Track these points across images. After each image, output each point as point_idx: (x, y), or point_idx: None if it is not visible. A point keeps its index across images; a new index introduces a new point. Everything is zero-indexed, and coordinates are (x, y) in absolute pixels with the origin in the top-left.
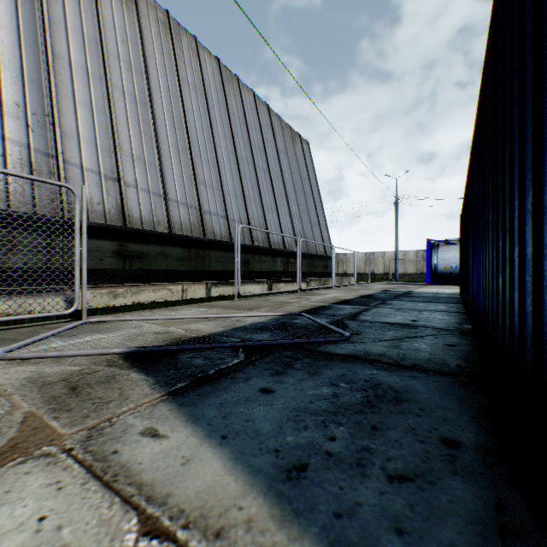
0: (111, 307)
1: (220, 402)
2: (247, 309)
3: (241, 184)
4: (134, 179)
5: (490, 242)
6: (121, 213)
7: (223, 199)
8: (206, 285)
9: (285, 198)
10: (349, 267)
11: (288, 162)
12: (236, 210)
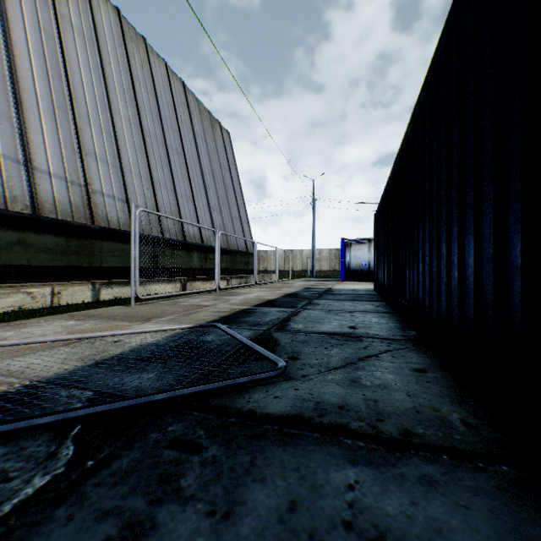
0: None
1: None
2: (142, 320)
3: (148, 164)
4: None
5: (488, 224)
6: None
7: (123, 179)
8: (93, 286)
9: (202, 187)
10: (270, 265)
11: (207, 149)
12: (141, 194)
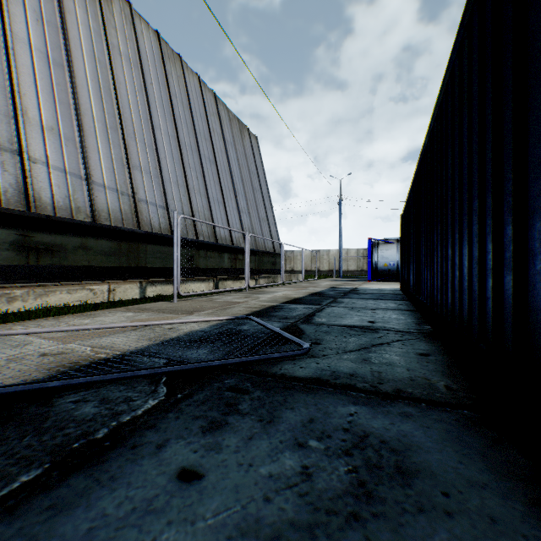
0: (4, 314)
1: (88, 525)
2: (186, 313)
3: (184, 172)
4: (44, 154)
5: (475, 233)
6: (24, 194)
7: (163, 187)
8: (140, 284)
9: (232, 192)
10: (297, 265)
11: (236, 155)
12: (178, 201)
